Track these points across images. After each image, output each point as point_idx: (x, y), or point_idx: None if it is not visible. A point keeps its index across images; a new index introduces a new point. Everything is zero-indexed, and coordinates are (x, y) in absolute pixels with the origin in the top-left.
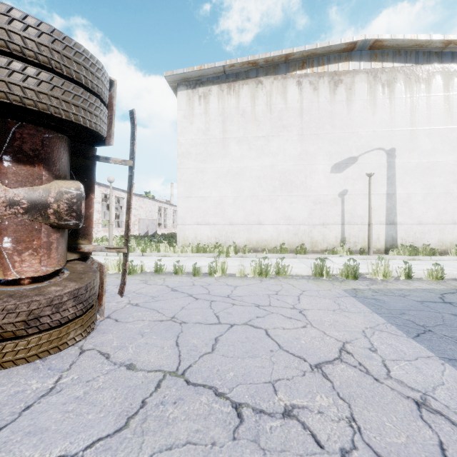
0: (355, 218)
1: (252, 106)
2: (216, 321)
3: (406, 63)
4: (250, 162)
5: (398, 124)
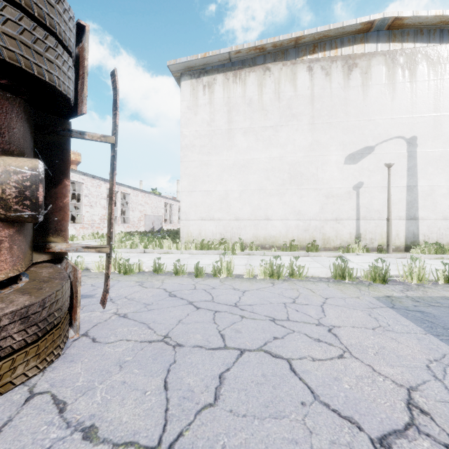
0: (372, 213)
1: (259, 95)
2: (221, 344)
3: (429, 42)
4: (258, 154)
5: (419, 110)
